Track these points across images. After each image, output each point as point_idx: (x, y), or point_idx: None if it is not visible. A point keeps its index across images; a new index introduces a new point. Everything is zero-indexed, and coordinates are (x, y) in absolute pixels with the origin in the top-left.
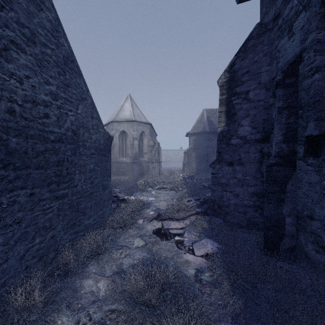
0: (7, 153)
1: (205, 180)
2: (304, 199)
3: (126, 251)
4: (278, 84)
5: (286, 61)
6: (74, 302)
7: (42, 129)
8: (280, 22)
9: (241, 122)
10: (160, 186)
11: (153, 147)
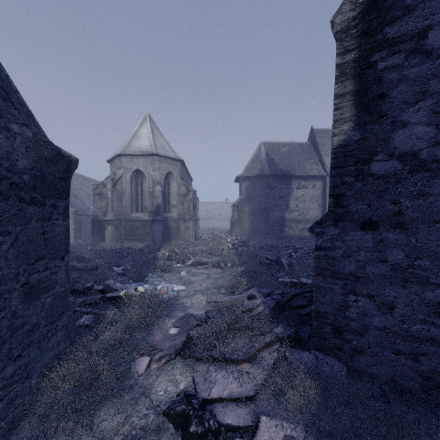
0: None
1: (267, 247)
2: None
3: None
4: None
5: None
6: None
7: None
8: None
9: (402, 115)
10: (195, 259)
11: (186, 197)
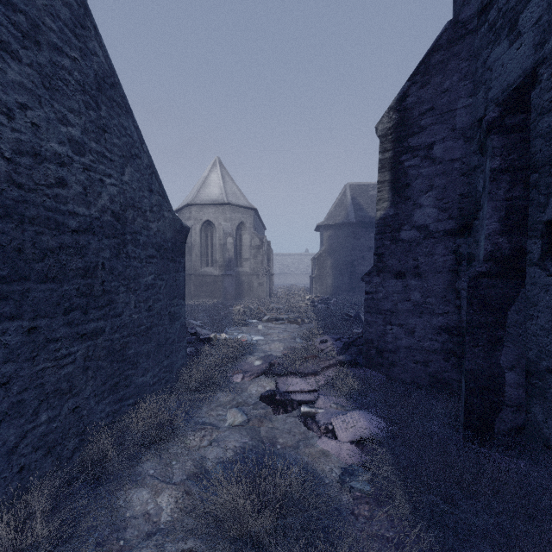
0: None
1: (349, 305)
2: (543, 339)
3: (211, 434)
4: (492, 126)
5: (505, 86)
6: (112, 537)
7: (54, 207)
8: (492, 16)
9: (419, 199)
10: (271, 315)
11: (260, 249)
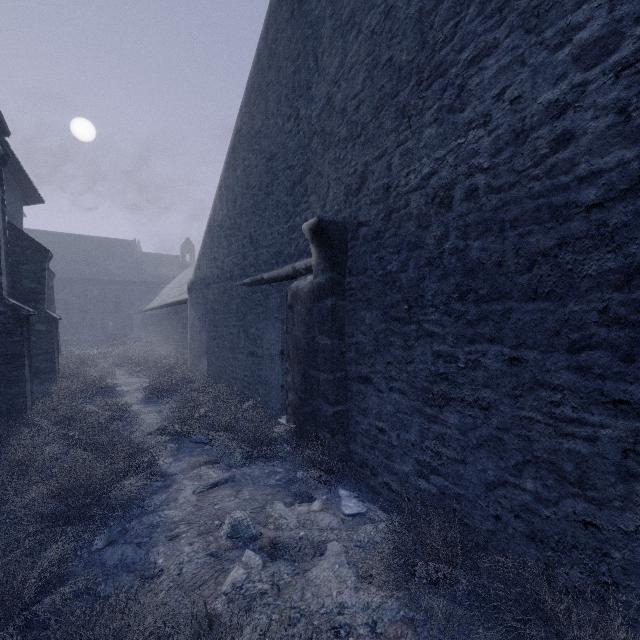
0: (466, 272)
1: None
2: None
3: None
4: None
5: None
6: (409, 633)
7: (548, 187)
8: None
9: None
10: None
11: None
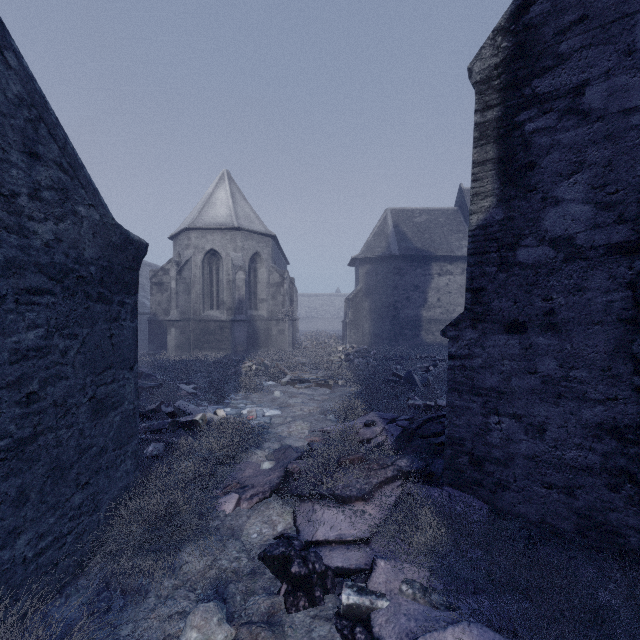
0: None
1: (394, 359)
2: None
3: None
4: None
5: None
6: None
7: None
8: None
9: (554, 189)
10: (293, 375)
11: (280, 287)
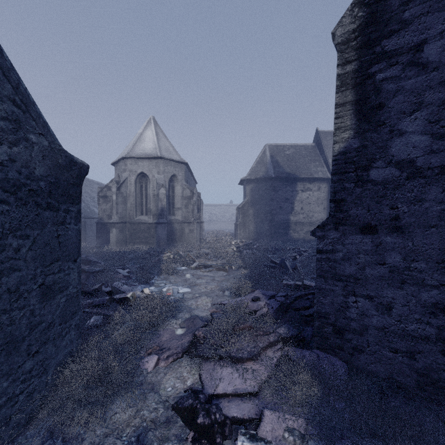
0: None
1: (271, 250)
2: None
3: None
4: None
5: None
6: None
7: None
8: None
9: (399, 124)
10: (200, 262)
11: (190, 199)
